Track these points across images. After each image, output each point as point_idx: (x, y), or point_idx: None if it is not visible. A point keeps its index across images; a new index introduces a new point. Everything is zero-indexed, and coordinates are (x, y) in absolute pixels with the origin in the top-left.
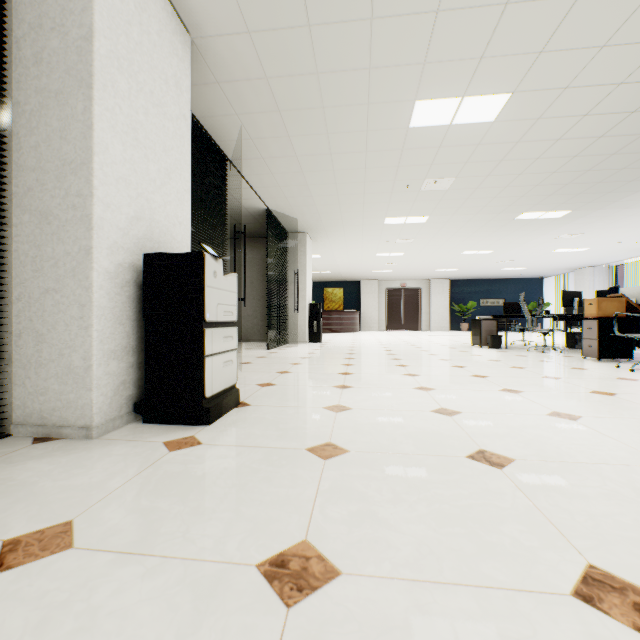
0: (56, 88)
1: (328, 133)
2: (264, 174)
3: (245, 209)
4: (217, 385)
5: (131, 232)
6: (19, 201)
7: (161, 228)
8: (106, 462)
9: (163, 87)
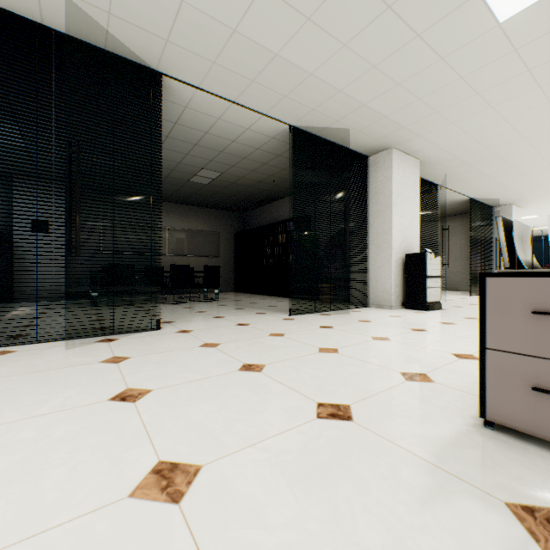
0: (381, 210)
1: (505, 161)
2: (463, 185)
3: (452, 201)
4: (431, 299)
5: (400, 247)
6: (371, 242)
7: (409, 242)
8: (399, 312)
9: (409, 190)
